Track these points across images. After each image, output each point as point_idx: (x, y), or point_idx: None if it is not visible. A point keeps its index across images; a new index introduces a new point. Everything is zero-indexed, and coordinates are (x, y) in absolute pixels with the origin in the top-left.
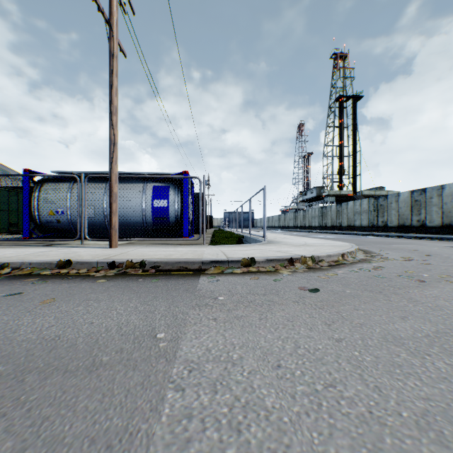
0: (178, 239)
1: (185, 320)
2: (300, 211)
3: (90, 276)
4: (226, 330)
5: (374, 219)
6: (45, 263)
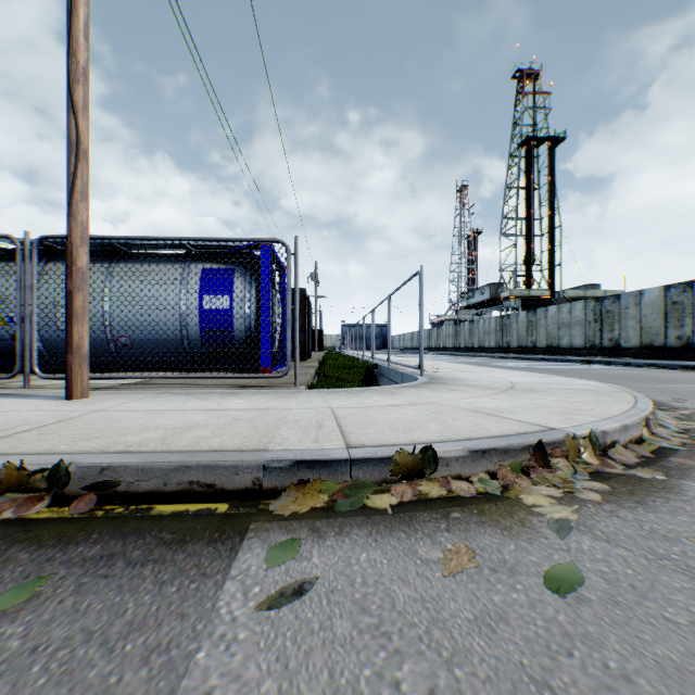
0: (239, 376)
1: None
2: (464, 324)
3: None
4: None
5: (596, 334)
6: None
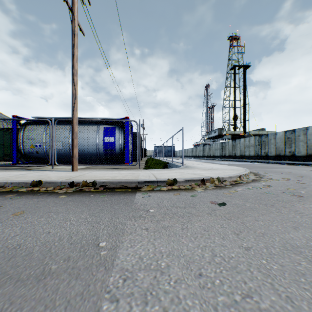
0: (121, 165)
1: (123, 230)
2: (207, 145)
3: (55, 192)
4: (155, 239)
5: (259, 150)
6: (22, 183)
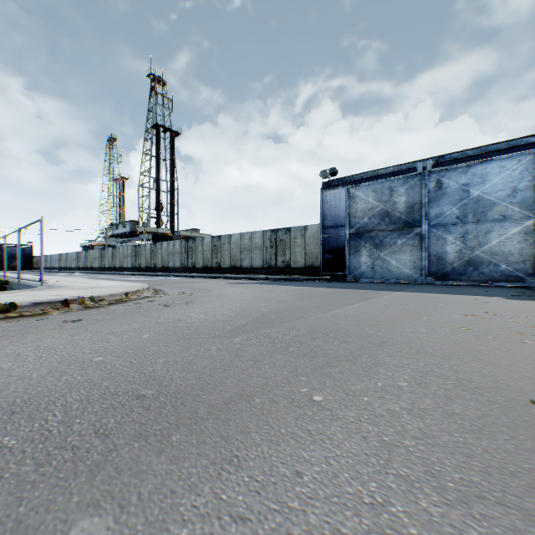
0: None
1: None
2: (109, 249)
3: None
4: None
5: (186, 260)
6: None
